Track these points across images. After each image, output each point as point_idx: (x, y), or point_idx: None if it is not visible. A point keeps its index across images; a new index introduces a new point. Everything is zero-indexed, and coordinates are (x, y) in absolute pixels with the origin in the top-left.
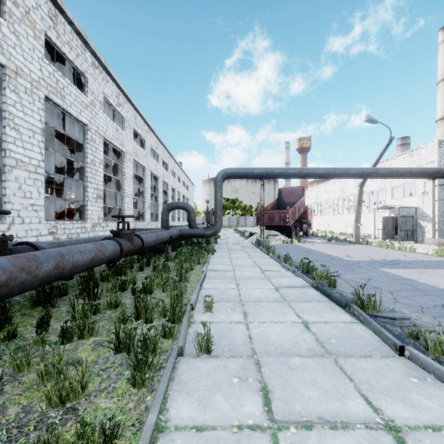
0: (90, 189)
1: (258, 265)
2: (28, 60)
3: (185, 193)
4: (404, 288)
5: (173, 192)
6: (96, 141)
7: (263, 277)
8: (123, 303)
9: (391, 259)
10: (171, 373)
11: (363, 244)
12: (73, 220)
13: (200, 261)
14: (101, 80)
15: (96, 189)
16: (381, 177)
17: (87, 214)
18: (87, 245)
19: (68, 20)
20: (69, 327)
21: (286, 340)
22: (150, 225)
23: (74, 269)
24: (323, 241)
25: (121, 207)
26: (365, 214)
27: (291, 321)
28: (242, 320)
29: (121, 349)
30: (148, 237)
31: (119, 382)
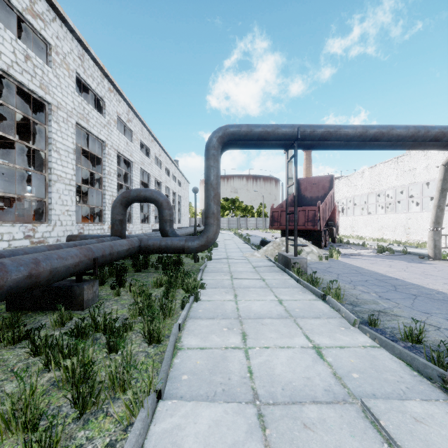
0: None
1: (363, 403)
2: None
3: (176, 190)
4: None
5: (158, 187)
6: None
7: None
8: None
9: None
10: None
11: (447, 260)
12: None
13: (126, 388)
14: None
15: None
16: None
17: None
18: None
19: None
20: None
21: None
22: None
23: None
24: (372, 253)
25: (45, 198)
26: (414, 214)
27: None
28: None
29: None
30: None
31: None
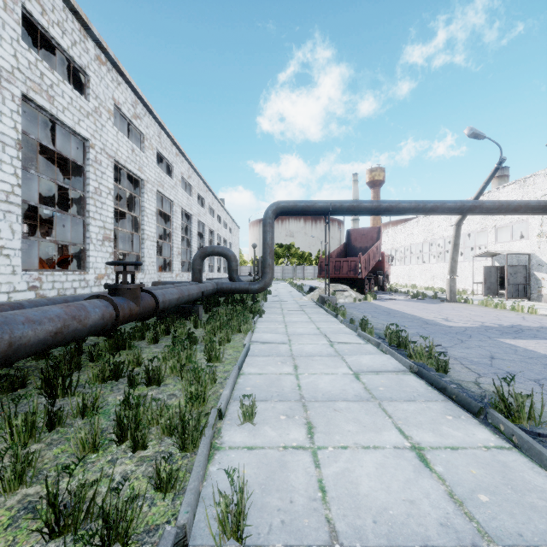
0: (93, 227)
1: (324, 333)
2: None
3: (227, 237)
4: None
5: (211, 235)
6: (102, 162)
7: (333, 354)
8: (109, 403)
9: (509, 325)
10: None
11: (460, 302)
12: (67, 271)
13: (242, 328)
14: (110, 80)
15: (103, 228)
16: (486, 213)
17: (88, 262)
18: (50, 309)
19: None
20: None
21: (393, 495)
22: (181, 277)
23: (15, 352)
24: (406, 298)
25: (140, 253)
26: (459, 263)
27: (392, 445)
28: (305, 443)
29: (62, 529)
30: (167, 294)
31: None
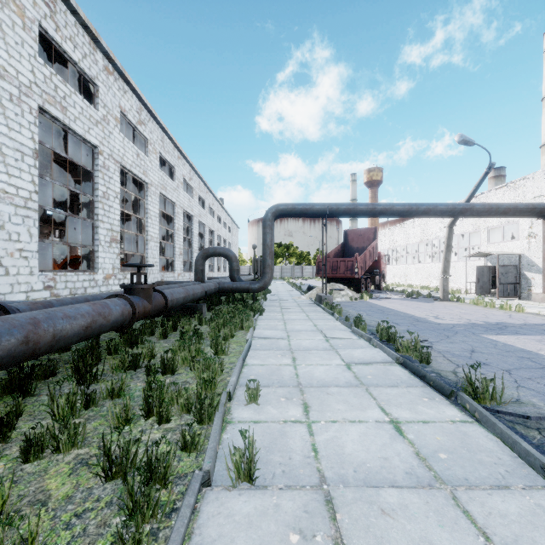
0: (102, 230)
1: (320, 330)
2: (14, 58)
3: (227, 237)
4: (523, 364)
5: (211, 235)
6: (109, 168)
7: (328, 348)
8: (131, 388)
9: (495, 322)
10: (188, 523)
11: (452, 301)
12: (78, 271)
13: (244, 325)
14: (117, 89)
15: (110, 231)
16: (477, 215)
17: (97, 263)
18: (81, 307)
19: (71, 8)
20: (38, 433)
21: (371, 454)
22: (182, 276)
23: (57, 342)
24: (401, 297)
25: (144, 253)
26: (453, 263)
27: (374, 420)
28: (302, 418)
29: (114, 475)
30: (175, 293)
31: (100, 543)
